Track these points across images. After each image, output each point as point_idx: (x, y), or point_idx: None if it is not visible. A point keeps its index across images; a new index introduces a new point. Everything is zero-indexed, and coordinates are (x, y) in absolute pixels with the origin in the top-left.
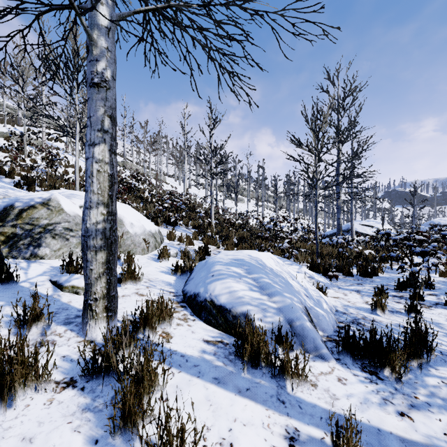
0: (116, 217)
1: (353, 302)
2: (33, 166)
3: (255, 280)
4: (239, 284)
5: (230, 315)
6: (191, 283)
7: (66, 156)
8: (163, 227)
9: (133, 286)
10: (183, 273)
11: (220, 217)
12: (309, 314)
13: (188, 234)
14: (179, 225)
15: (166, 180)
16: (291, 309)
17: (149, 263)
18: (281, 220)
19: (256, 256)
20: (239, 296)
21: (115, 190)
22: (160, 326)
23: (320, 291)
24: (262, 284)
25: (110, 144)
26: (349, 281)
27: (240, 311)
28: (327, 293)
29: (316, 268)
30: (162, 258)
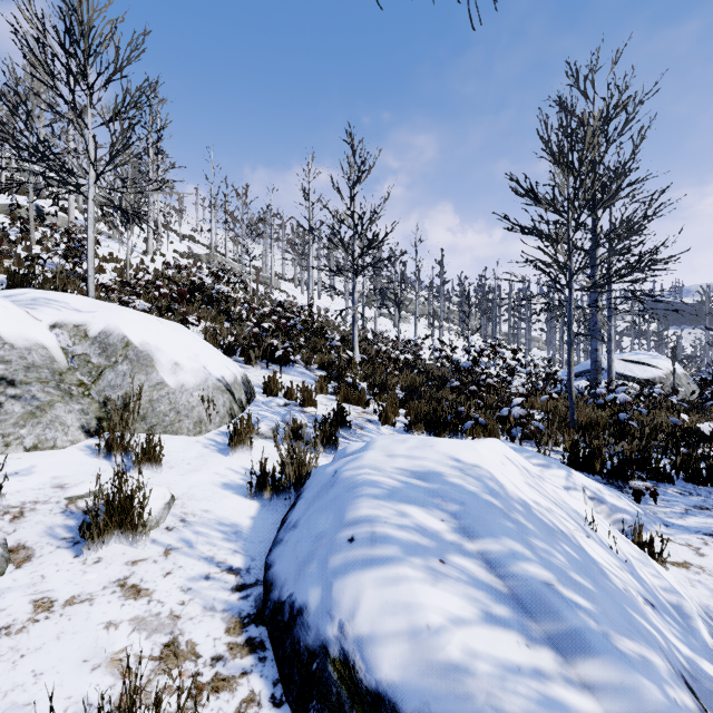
0: None
1: None
2: (41, 258)
3: (492, 564)
4: (442, 591)
5: None
6: (289, 545)
7: (111, 245)
8: (259, 367)
9: (125, 550)
10: (279, 492)
11: (369, 347)
12: None
13: (309, 380)
14: (293, 363)
15: (280, 286)
16: None
17: (202, 460)
18: (488, 353)
19: (476, 462)
20: (449, 661)
21: None
22: None
23: (645, 551)
24: (521, 587)
25: None
26: (674, 499)
27: None
28: (665, 559)
29: (584, 462)
30: (237, 444)
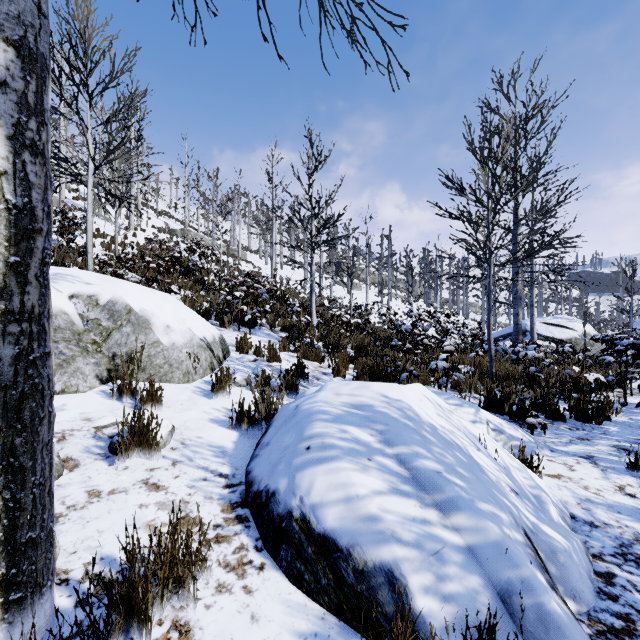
0: (48, 324)
1: (595, 490)
2: None
3: (403, 462)
4: (368, 476)
5: (350, 567)
6: (264, 457)
7: (97, 222)
8: (231, 329)
9: (144, 462)
10: (253, 424)
11: (325, 312)
12: (538, 556)
13: (274, 341)
14: (260, 325)
15: (247, 257)
16: (504, 556)
17: (192, 402)
18: (425, 317)
19: (399, 398)
20: (369, 514)
21: (38, 251)
22: (172, 601)
23: (527, 465)
24: (420, 475)
25: (13, 120)
26: (563, 433)
27: (374, 558)
28: (540, 471)
29: (496, 405)
30: (218, 390)
